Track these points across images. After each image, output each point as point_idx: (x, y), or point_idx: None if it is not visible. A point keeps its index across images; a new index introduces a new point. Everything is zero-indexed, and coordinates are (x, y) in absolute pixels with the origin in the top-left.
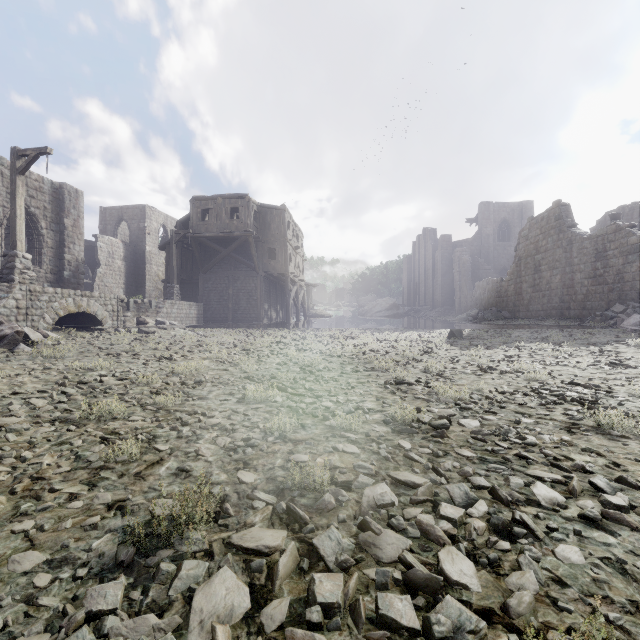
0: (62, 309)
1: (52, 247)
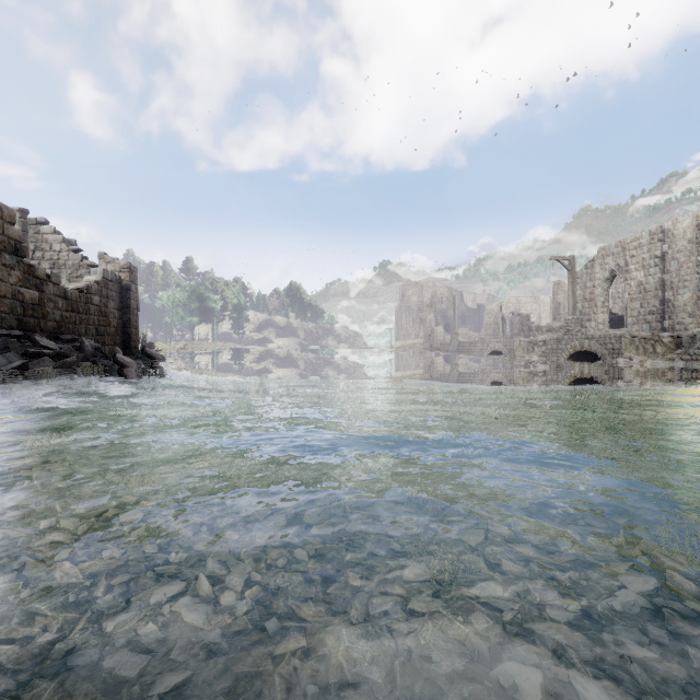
0: (572, 349)
1: None
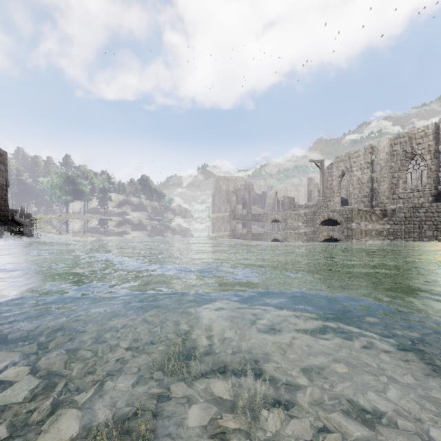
0: (323, 218)
1: (436, 170)
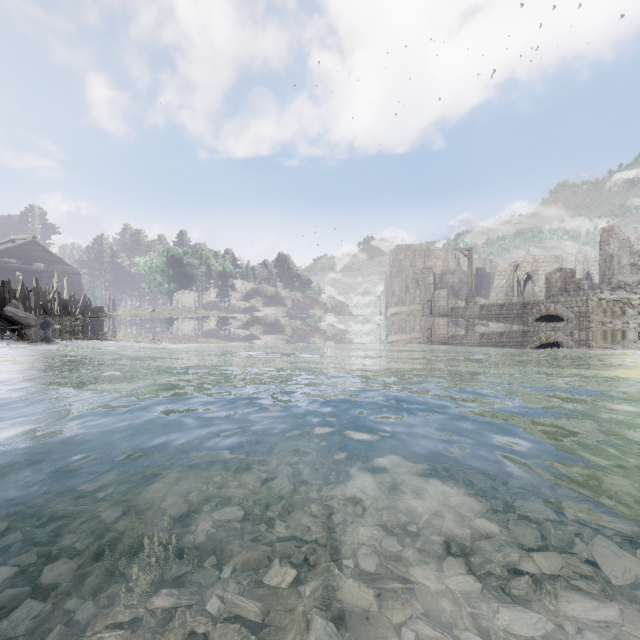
0: None
1: None
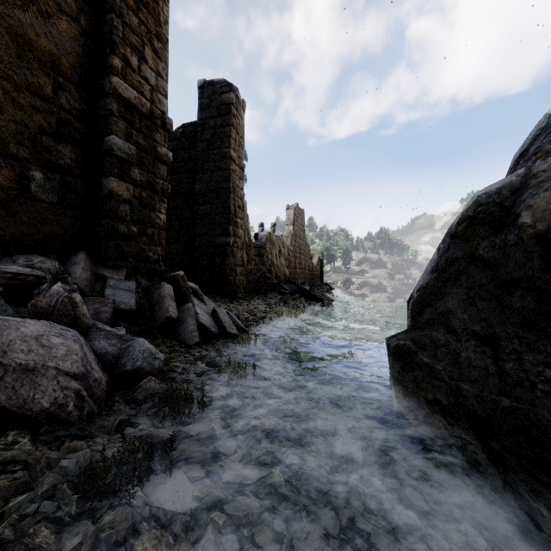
0: None
1: None
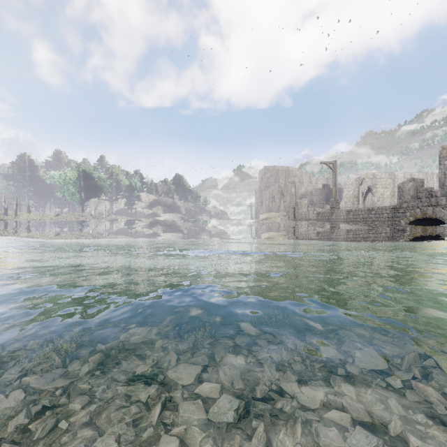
0: None
1: None
